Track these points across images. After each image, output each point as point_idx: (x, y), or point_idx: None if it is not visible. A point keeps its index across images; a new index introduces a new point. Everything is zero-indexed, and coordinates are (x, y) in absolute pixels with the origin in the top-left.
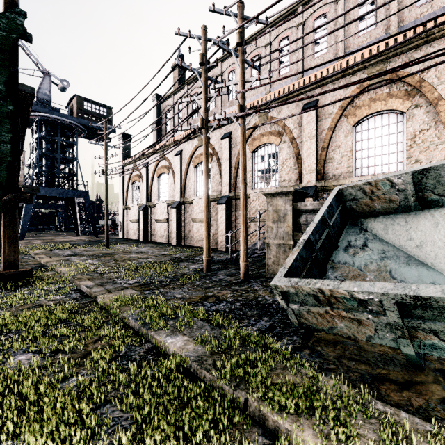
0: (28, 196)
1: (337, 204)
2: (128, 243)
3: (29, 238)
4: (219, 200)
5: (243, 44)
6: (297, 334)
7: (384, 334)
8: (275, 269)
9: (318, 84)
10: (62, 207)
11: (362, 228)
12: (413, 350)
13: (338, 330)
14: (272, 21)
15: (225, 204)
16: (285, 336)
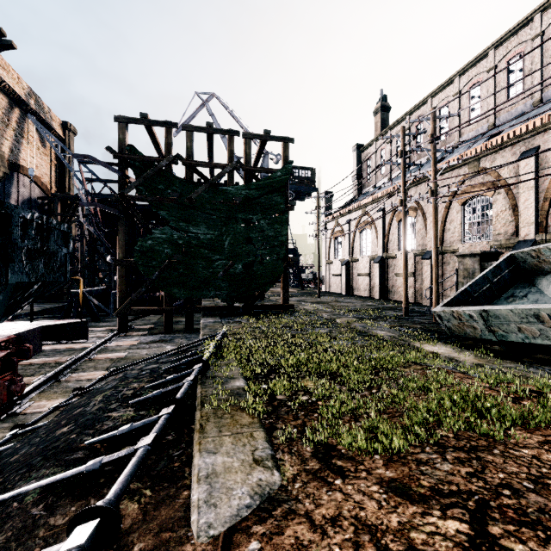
0: (293, 263)
1: (508, 265)
2: (333, 295)
3: None
4: (423, 255)
5: (435, 140)
6: (451, 340)
7: (484, 332)
8: None
9: (538, 130)
10: None
11: (532, 284)
12: (495, 338)
13: (468, 334)
14: (496, 41)
15: (430, 259)
16: (443, 340)
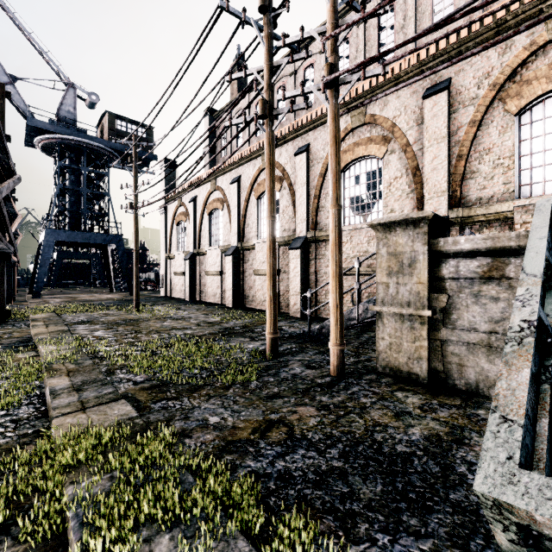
0: None
1: (550, 234)
2: (168, 303)
3: (49, 296)
4: (291, 243)
5: None
6: None
7: None
8: (393, 359)
9: (451, 53)
10: (97, 257)
11: None
12: None
13: None
14: None
15: (301, 248)
16: None
